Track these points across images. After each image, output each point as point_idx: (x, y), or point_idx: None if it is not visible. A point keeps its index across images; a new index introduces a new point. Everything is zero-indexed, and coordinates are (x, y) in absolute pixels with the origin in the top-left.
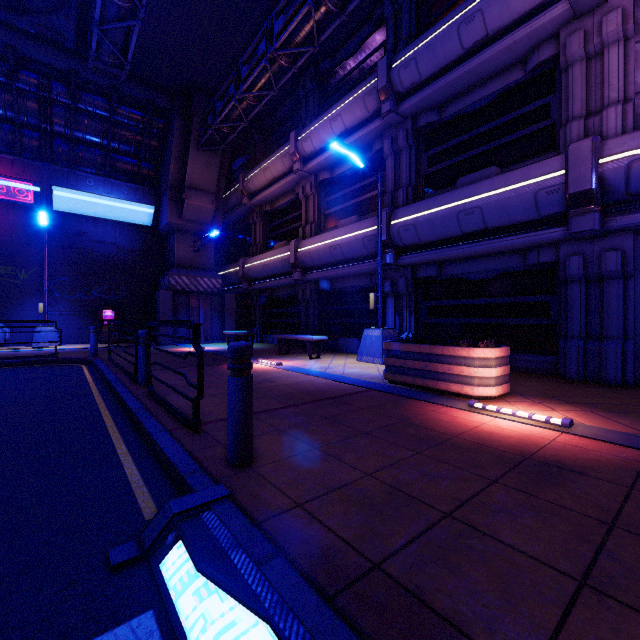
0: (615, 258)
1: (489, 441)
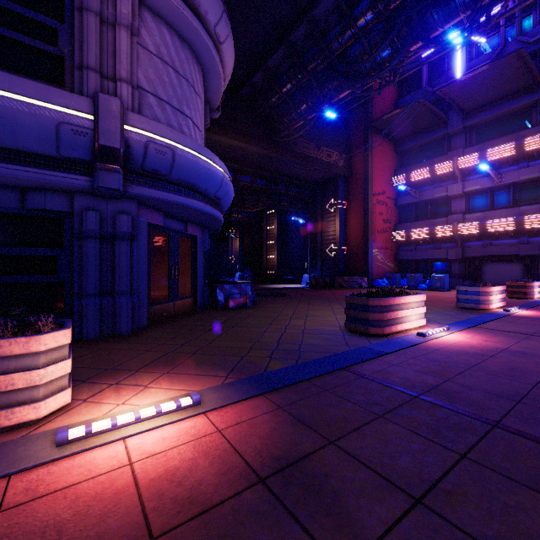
0: (128, 221)
1: (198, 495)
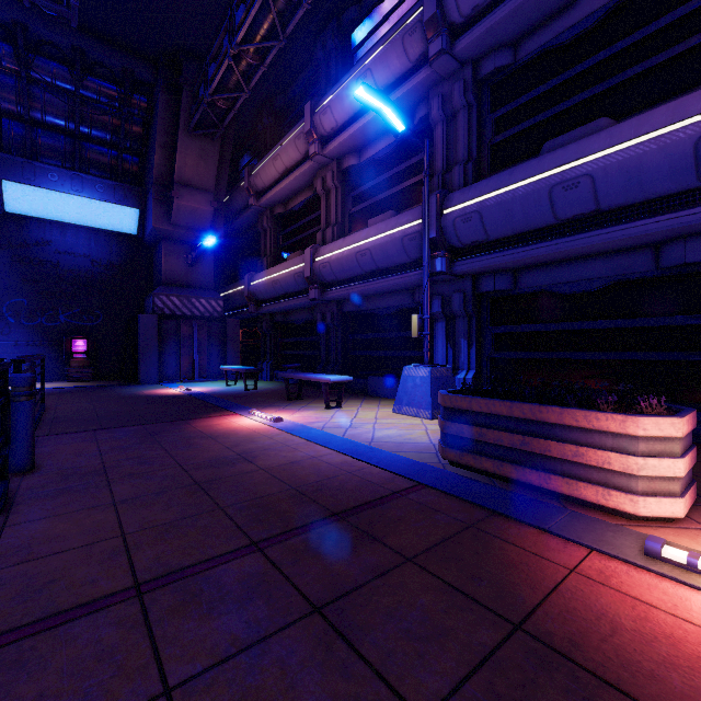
0: None
1: None
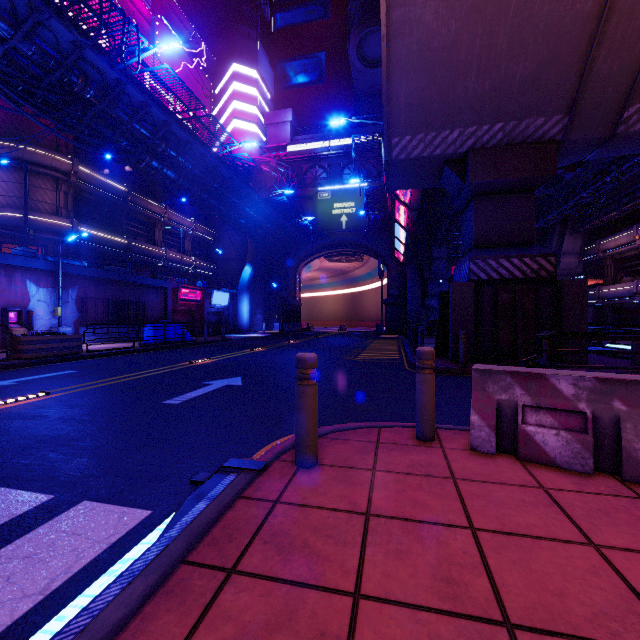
0: None
1: None
